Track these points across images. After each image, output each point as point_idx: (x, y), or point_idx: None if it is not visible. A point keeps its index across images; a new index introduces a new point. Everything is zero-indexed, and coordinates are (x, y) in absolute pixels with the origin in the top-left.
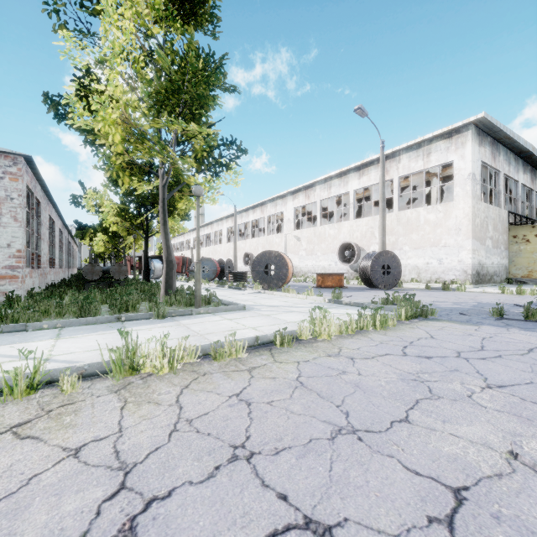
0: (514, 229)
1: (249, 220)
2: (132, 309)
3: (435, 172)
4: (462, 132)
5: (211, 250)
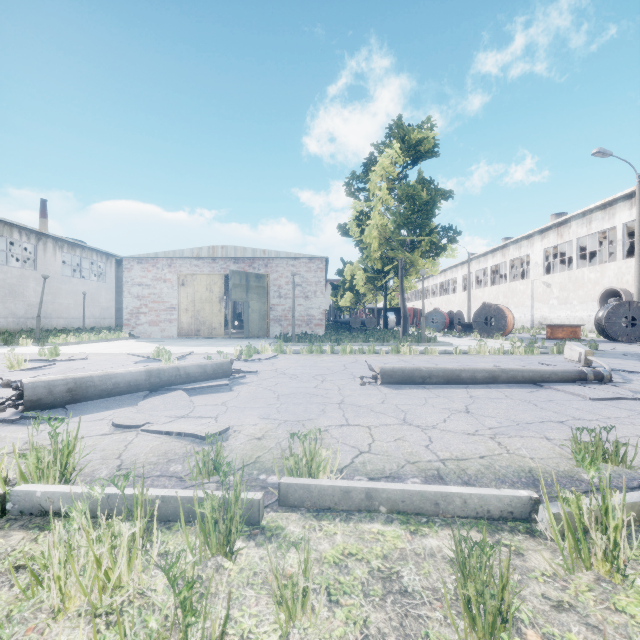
0: None
1: (488, 265)
2: (386, 342)
3: None
4: None
5: (444, 300)
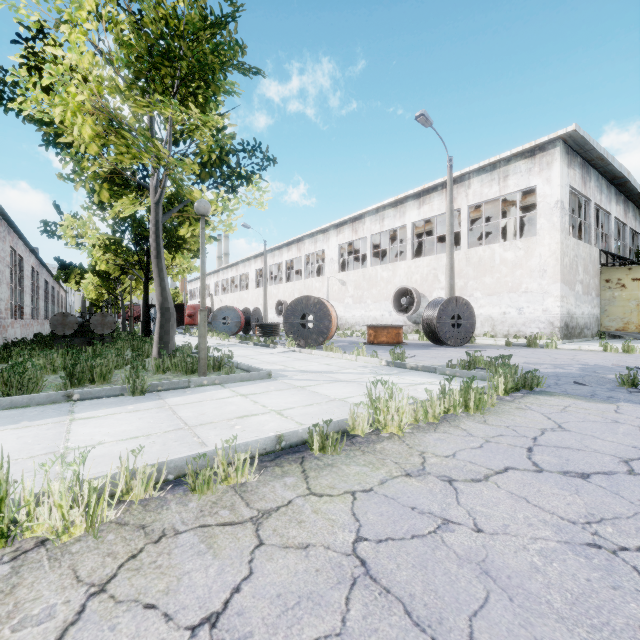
0: (607, 271)
1: (283, 260)
2: (100, 379)
3: (513, 201)
4: (548, 150)
5: (236, 297)
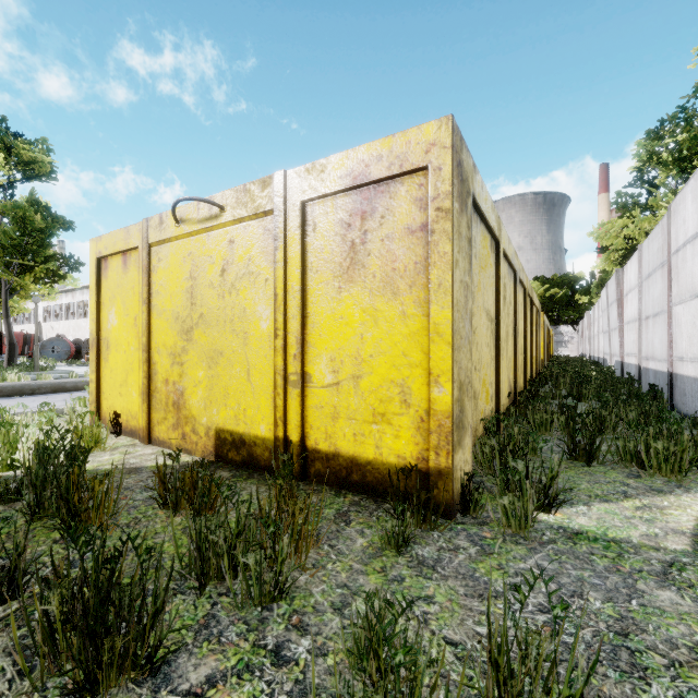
0: None
1: None
2: None
3: None
4: None
5: (73, 325)
